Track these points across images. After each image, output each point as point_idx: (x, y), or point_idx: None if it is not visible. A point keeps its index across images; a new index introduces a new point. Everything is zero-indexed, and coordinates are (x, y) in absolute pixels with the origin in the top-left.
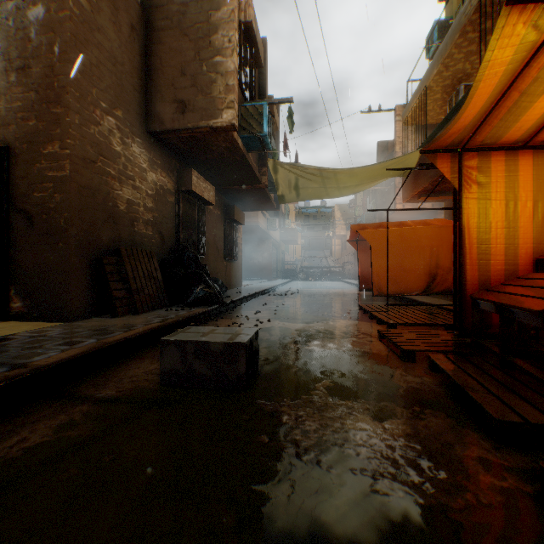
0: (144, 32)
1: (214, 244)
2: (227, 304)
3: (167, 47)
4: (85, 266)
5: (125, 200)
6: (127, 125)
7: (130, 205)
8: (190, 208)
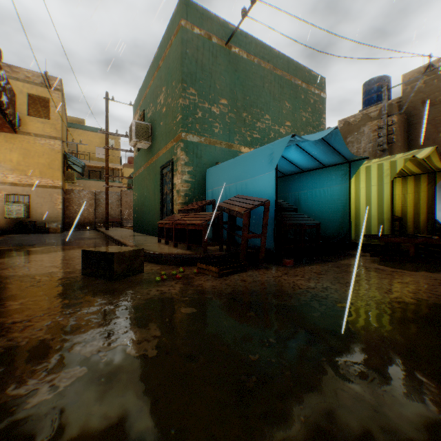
0: (406, 126)
1: None
2: None
3: (418, 129)
4: None
5: None
6: None
7: None
8: None
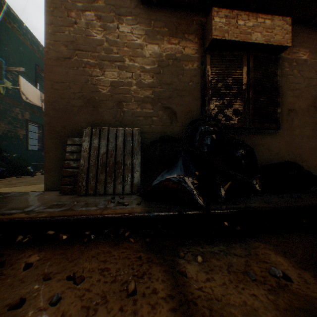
0: None
1: (313, 111)
2: (235, 212)
3: None
4: (59, 147)
5: (108, 83)
6: (112, 10)
7: (116, 87)
8: (229, 68)
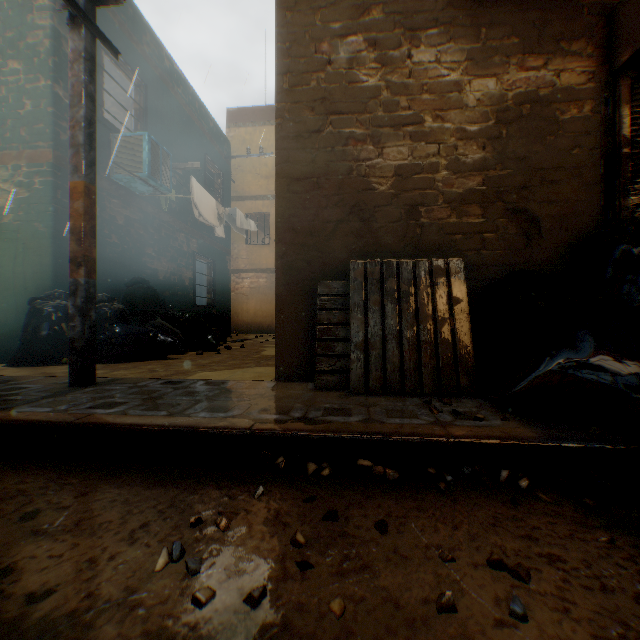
0: None
1: None
2: None
3: None
4: (299, 300)
5: (390, 171)
6: (398, 24)
7: (405, 176)
8: None
